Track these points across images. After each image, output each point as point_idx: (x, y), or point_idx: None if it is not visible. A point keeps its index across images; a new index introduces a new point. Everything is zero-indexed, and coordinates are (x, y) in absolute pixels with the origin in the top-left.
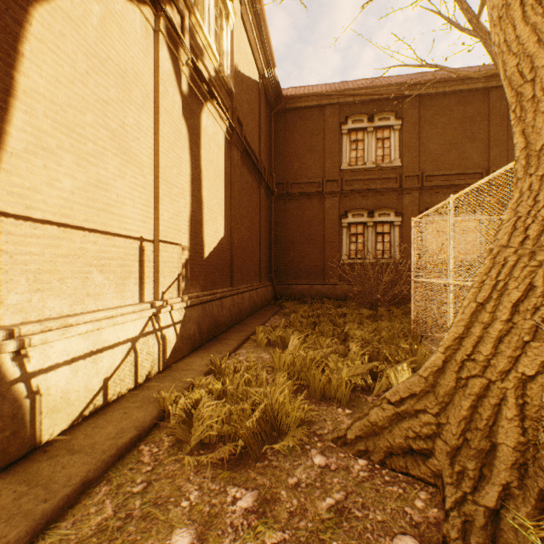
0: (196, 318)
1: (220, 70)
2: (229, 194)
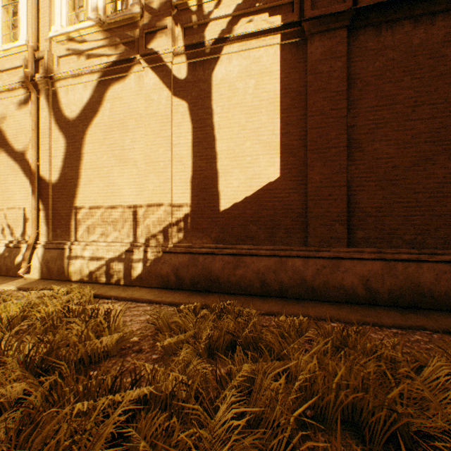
0: (176, 264)
1: None
2: (303, 114)
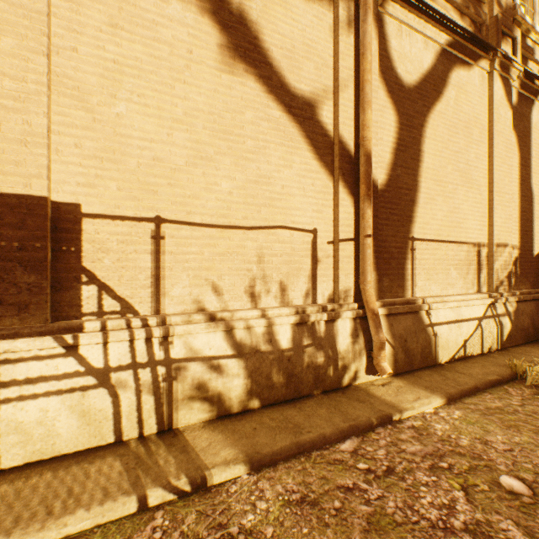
0: (528, 313)
1: None
2: None
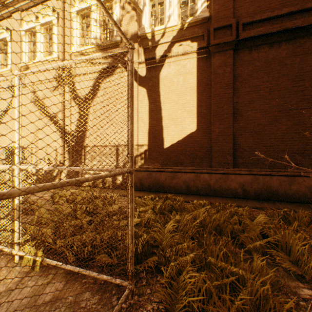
0: (140, 177)
1: (183, 24)
2: (209, 95)
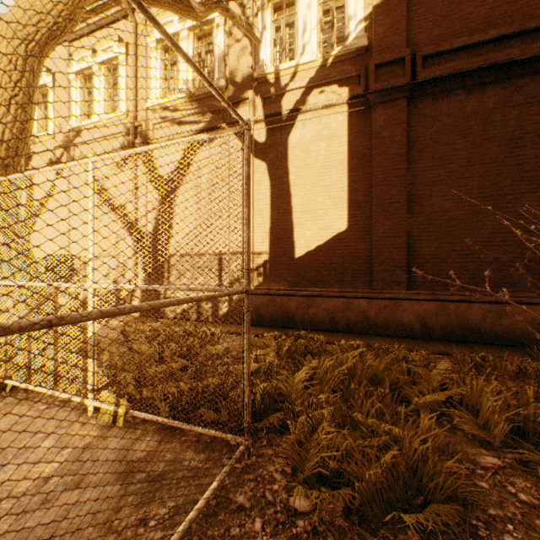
0: (257, 303)
1: (326, 59)
2: (368, 173)
